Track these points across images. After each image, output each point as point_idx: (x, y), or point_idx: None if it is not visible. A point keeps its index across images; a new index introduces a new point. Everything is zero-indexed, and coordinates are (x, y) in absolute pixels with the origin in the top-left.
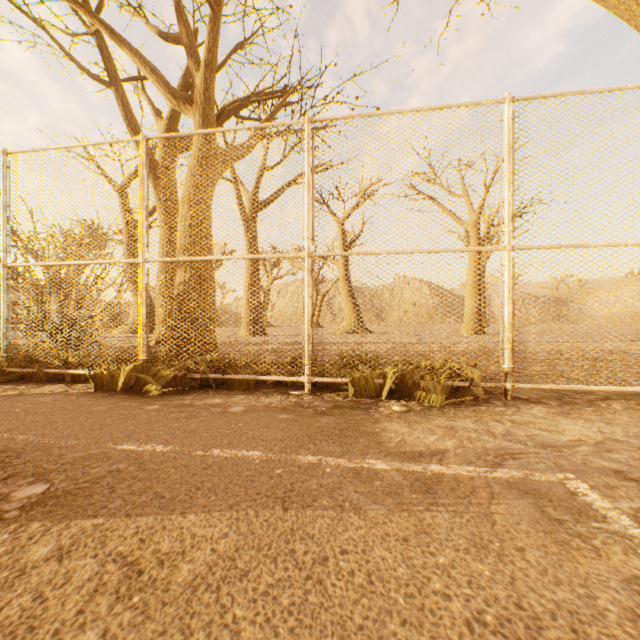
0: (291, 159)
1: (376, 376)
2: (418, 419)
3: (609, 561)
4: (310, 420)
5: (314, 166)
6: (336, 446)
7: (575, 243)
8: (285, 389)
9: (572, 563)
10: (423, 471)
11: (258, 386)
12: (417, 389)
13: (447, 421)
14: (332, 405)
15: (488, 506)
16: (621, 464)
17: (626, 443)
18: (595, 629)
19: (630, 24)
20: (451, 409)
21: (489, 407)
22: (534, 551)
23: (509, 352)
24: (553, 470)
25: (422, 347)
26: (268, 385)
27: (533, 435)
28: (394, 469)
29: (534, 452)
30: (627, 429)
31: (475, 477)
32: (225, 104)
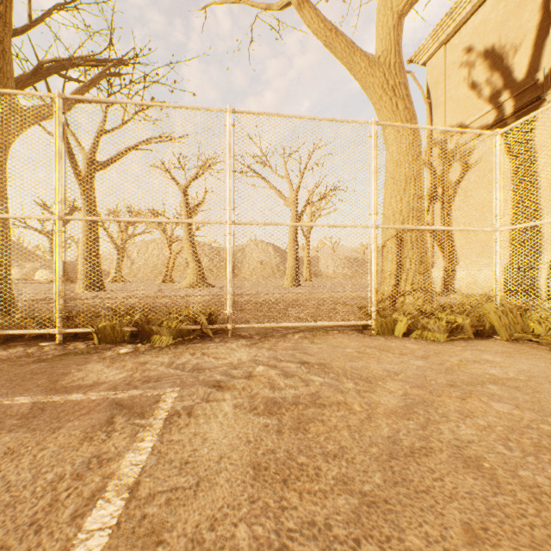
0: (43, 128)
1: (126, 325)
2: (128, 358)
3: (104, 445)
4: (17, 368)
5: (67, 138)
6: (6, 389)
7: (275, 222)
8: (39, 341)
9: (72, 451)
10: (59, 400)
11: (12, 340)
12: (154, 333)
13: (151, 358)
14: (65, 353)
15: (72, 420)
16: (229, 377)
17: (258, 362)
18: (11, 494)
19: (351, 73)
20: (171, 348)
21: (205, 344)
22: (54, 448)
23: (230, 301)
24: (172, 386)
25: (235, 298)
26: (26, 338)
27: (202, 362)
28: (33, 402)
29: (181, 375)
30: (276, 352)
31: (99, 399)
32: (42, 60)
